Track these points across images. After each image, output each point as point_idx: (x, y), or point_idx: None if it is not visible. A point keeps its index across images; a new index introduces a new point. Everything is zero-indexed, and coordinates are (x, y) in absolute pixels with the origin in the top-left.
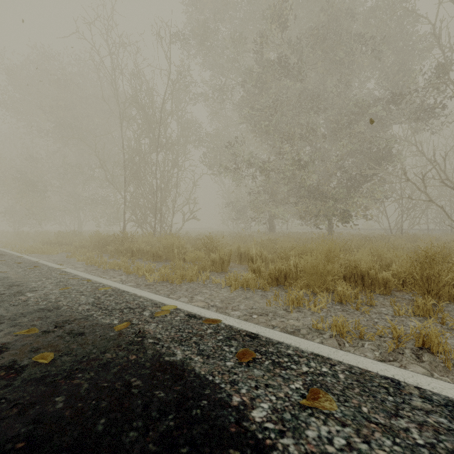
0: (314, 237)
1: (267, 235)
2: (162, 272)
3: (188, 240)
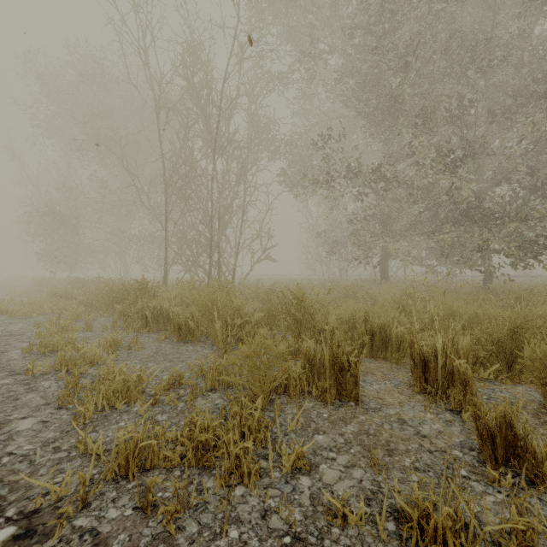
0: (467, 288)
1: (378, 284)
2: (122, 439)
3: (256, 293)
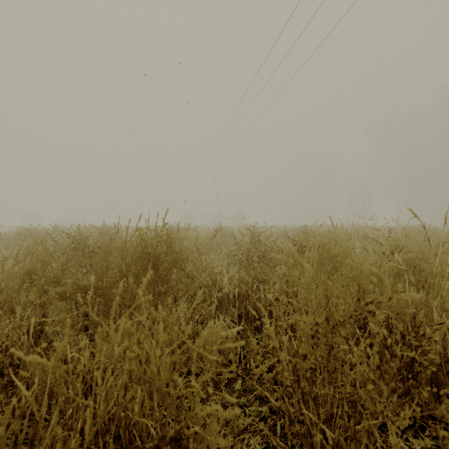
0: None
1: None
2: None
3: None
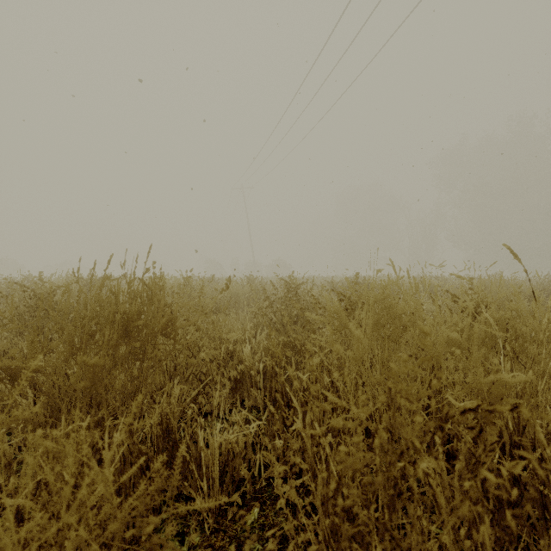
0: None
1: None
2: None
3: None
